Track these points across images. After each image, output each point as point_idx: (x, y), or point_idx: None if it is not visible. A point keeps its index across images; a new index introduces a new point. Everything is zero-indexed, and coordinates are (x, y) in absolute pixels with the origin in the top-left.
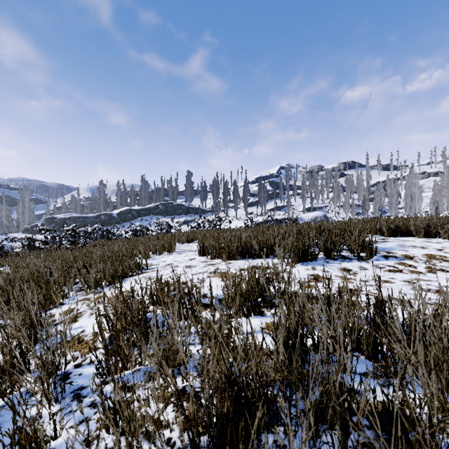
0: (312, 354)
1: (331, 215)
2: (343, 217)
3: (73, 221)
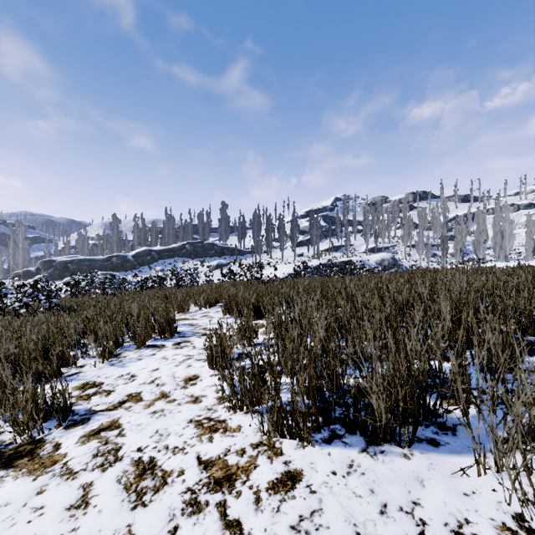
0: None
1: (400, 256)
2: (415, 259)
3: (76, 265)
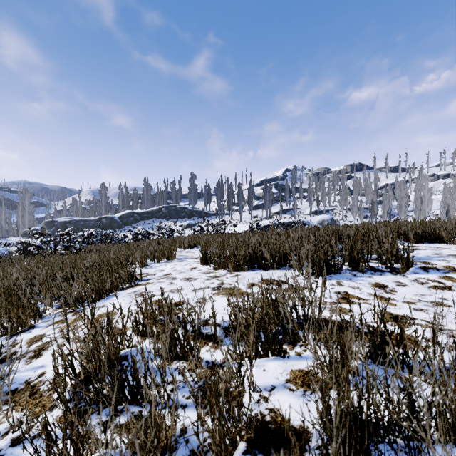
0: (375, 442)
1: (338, 218)
2: (350, 220)
3: (73, 224)
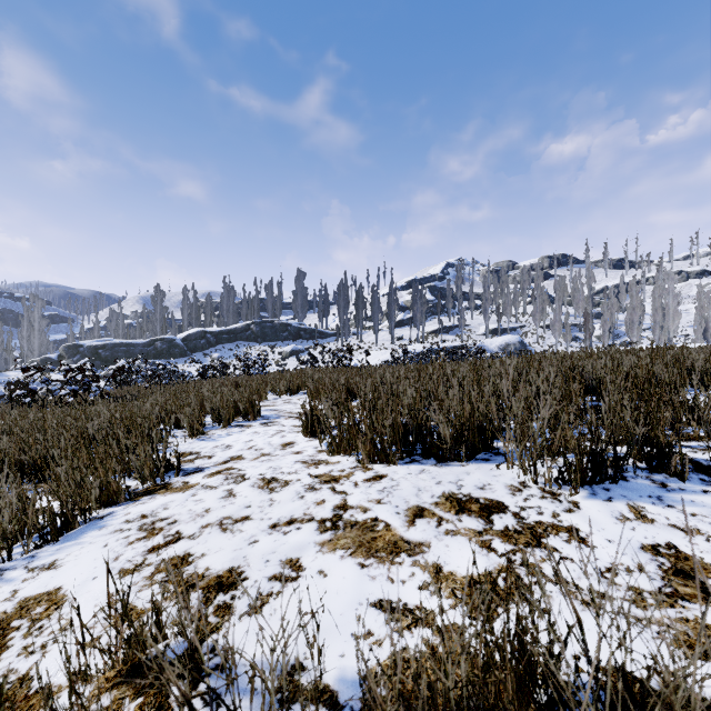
0: None
1: (531, 340)
2: (550, 344)
3: (110, 351)
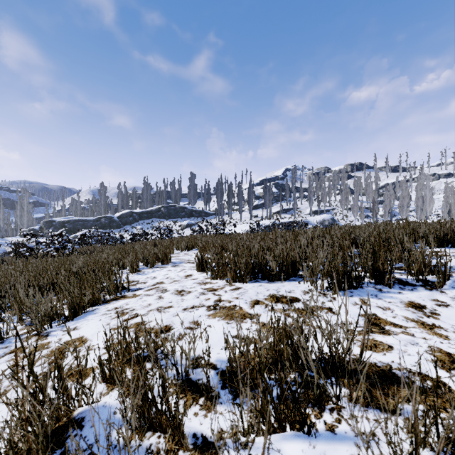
0: None
1: (339, 218)
2: (351, 220)
3: (72, 224)
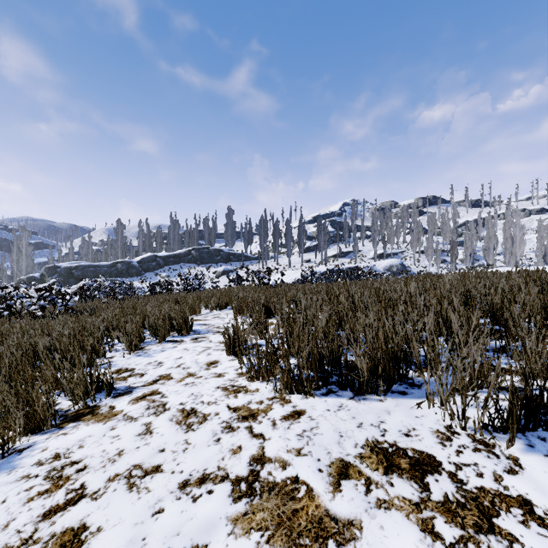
0: None
1: (409, 263)
2: (424, 265)
3: (81, 271)
